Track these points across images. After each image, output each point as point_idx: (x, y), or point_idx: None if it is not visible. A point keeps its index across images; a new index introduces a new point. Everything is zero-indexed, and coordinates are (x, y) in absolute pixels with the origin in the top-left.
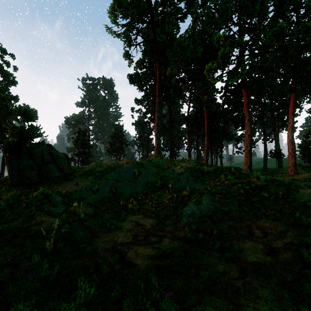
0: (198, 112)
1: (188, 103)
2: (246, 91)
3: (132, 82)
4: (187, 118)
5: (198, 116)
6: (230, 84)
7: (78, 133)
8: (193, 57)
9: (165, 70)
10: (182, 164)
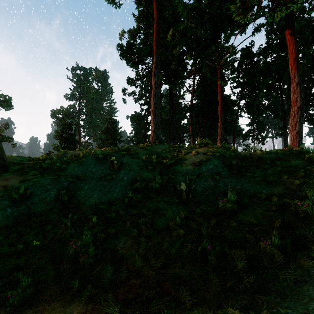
0: (204, 98)
1: (192, 91)
2: (295, 37)
3: (124, 56)
4: (191, 106)
5: (205, 104)
6: (245, 63)
7: (62, 126)
8: (206, 0)
9: (165, 42)
10: (198, 149)
